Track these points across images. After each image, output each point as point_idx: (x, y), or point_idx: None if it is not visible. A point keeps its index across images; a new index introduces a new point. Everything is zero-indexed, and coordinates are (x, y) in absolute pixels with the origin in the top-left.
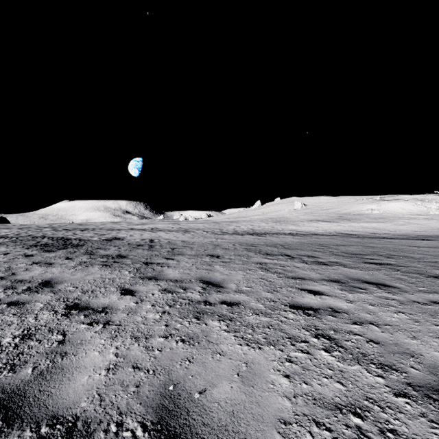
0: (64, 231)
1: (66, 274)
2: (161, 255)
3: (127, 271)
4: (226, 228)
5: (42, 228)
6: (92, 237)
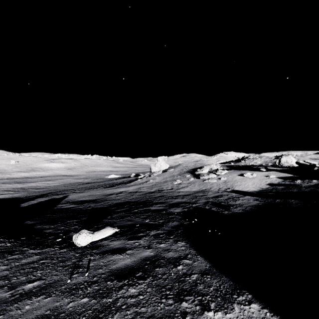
0: None
1: None
2: None
3: None
4: None
5: None
6: None
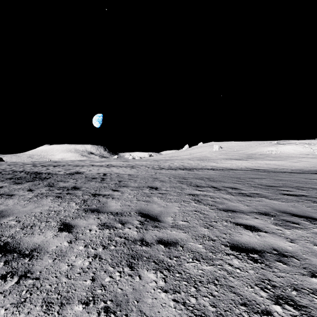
0: (40, 167)
1: (18, 206)
2: (109, 187)
3: (75, 203)
4: (163, 164)
5: (25, 165)
6: (60, 172)
